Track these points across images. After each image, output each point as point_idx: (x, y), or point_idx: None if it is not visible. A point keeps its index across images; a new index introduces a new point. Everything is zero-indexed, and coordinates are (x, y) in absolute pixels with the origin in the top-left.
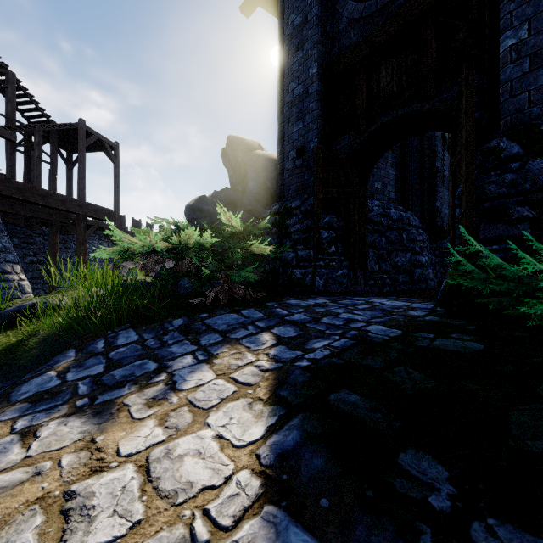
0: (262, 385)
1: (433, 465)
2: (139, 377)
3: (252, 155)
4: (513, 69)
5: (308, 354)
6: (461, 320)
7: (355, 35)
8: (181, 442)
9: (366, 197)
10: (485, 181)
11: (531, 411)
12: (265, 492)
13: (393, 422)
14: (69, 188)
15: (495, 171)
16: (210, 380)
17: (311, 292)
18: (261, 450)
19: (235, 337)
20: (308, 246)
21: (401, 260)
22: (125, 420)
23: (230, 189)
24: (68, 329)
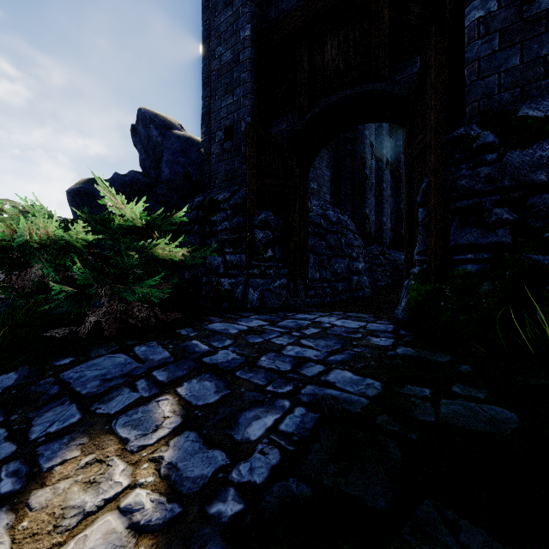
0: None
1: None
2: None
3: (170, 135)
4: (481, 45)
5: (238, 465)
6: (442, 353)
7: None
8: None
9: (306, 193)
10: (456, 174)
11: None
12: None
13: None
14: None
15: (466, 164)
16: None
17: (243, 308)
18: None
19: (106, 411)
20: (239, 249)
21: (340, 267)
22: None
23: (138, 173)
24: None
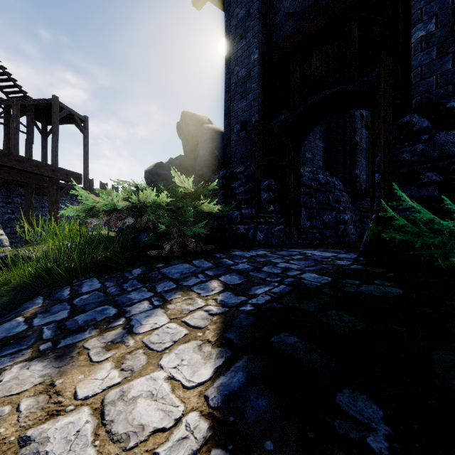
0: (211, 328)
1: (369, 405)
2: (100, 321)
3: (203, 128)
4: (423, 56)
5: (251, 299)
6: (381, 268)
7: (290, 26)
8: (135, 384)
9: (299, 164)
10: (400, 150)
11: (451, 351)
12: (213, 435)
13: (329, 363)
14: (44, 155)
15: (408, 142)
16: (164, 324)
17: (253, 244)
18: (209, 391)
19: (187, 284)
20: (250, 205)
21: (328, 218)
22: (85, 363)
23: (184, 157)
24: (37, 278)
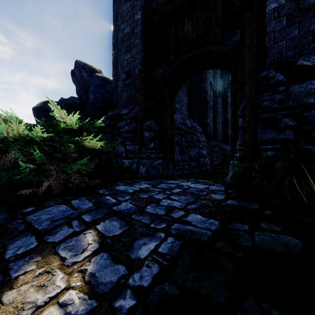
0: None
1: None
2: None
3: (94, 76)
4: (275, 24)
5: (133, 274)
6: (254, 203)
7: None
8: None
9: (173, 110)
10: (261, 99)
11: None
12: None
13: None
14: None
15: (267, 92)
16: None
17: (137, 177)
18: None
19: (53, 240)
20: (134, 142)
21: (193, 153)
22: None
23: (75, 98)
24: None
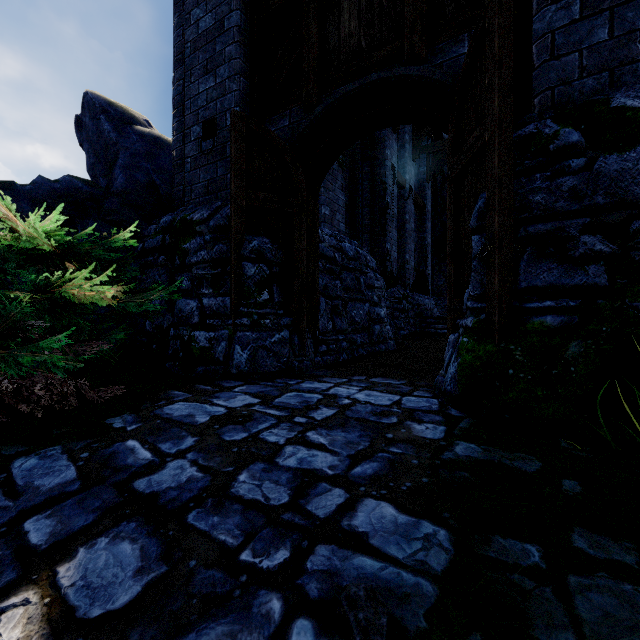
0: None
1: None
2: None
3: (129, 131)
4: (556, 12)
5: None
6: (523, 453)
7: None
8: None
9: (316, 216)
10: (528, 187)
11: None
12: None
13: None
14: None
15: (541, 172)
16: None
17: (226, 373)
18: None
19: None
20: (221, 290)
21: (359, 314)
22: None
23: (77, 179)
24: None
